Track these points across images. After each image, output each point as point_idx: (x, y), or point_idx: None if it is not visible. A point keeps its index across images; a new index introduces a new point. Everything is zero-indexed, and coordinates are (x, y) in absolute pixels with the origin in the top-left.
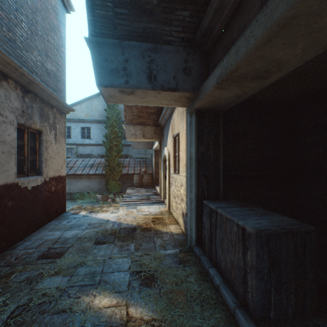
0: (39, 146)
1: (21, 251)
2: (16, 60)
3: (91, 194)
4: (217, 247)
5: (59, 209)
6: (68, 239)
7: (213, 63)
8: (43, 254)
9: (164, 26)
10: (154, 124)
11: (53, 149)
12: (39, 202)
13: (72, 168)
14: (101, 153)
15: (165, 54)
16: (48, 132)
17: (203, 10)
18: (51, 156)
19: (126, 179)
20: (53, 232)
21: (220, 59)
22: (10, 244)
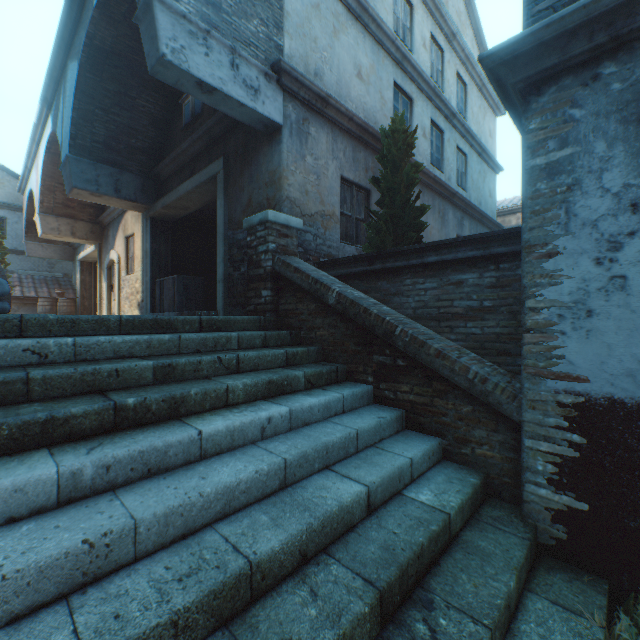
0: None
1: None
2: None
3: None
4: (164, 300)
5: None
6: None
7: (162, 192)
8: None
9: (128, 161)
10: (92, 221)
11: None
12: None
13: None
14: None
15: (128, 178)
16: None
17: (156, 159)
18: None
19: (18, 307)
20: None
21: (165, 193)
22: None
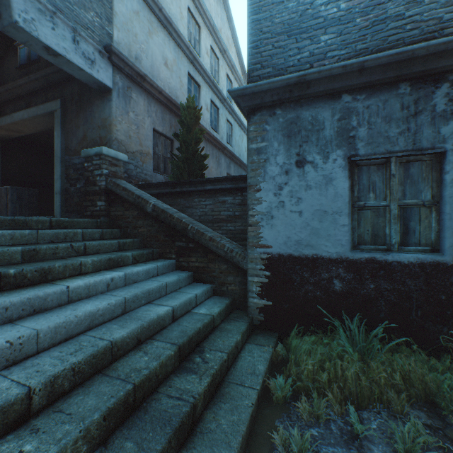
0: None
1: None
2: None
3: None
4: None
5: None
6: None
7: None
8: None
9: None
10: None
11: None
12: None
13: None
14: None
15: None
16: None
17: None
18: None
19: None
20: None
21: None
22: None
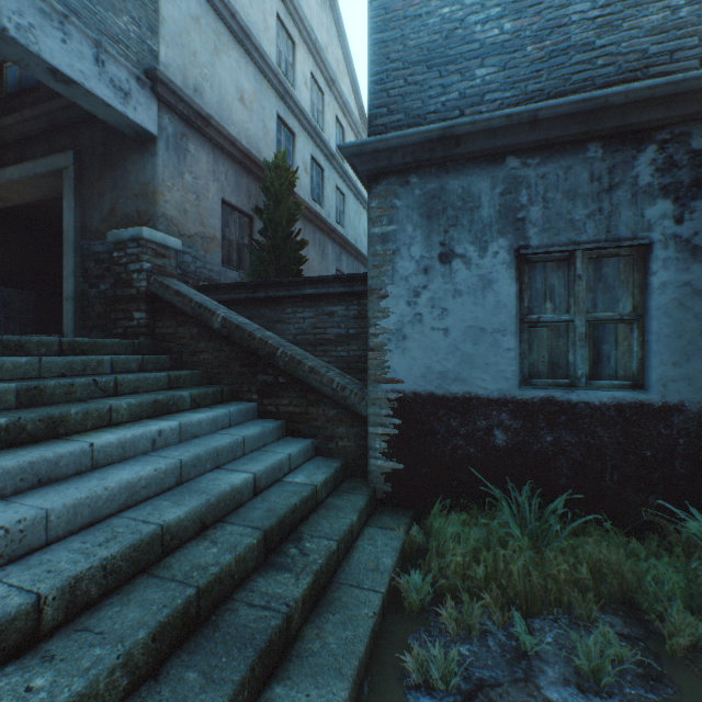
0: None
1: None
2: None
3: None
4: None
5: None
6: None
7: None
8: None
9: None
10: None
11: None
12: None
13: None
14: None
15: None
16: None
17: None
18: None
19: None
20: None
21: None
22: None
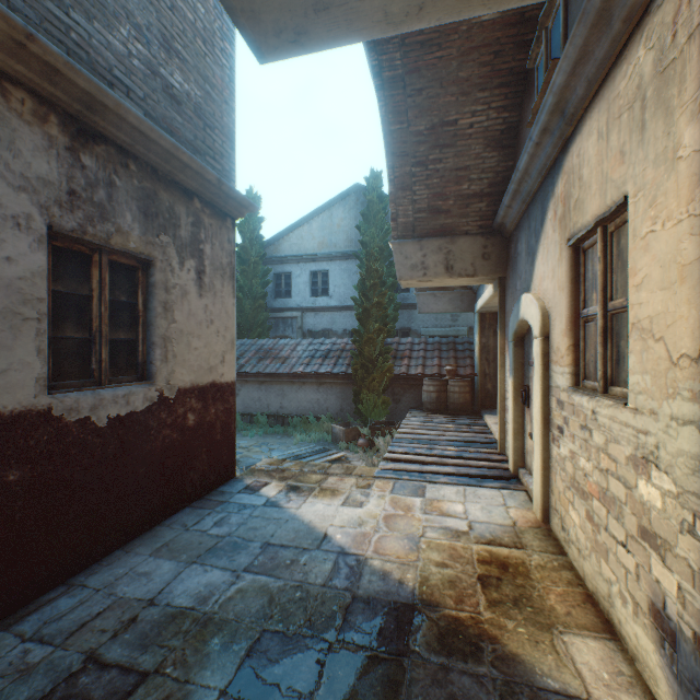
0: (144, 301)
1: (14, 648)
2: (40, 31)
3: (323, 421)
4: None
5: (213, 473)
6: (169, 620)
7: None
8: (43, 699)
9: None
10: (481, 231)
11: (191, 310)
12: (137, 459)
13: (286, 360)
14: (351, 327)
15: None
16: (174, 262)
17: None
18: (183, 330)
19: (403, 390)
20: (155, 564)
21: None
22: (16, 601)
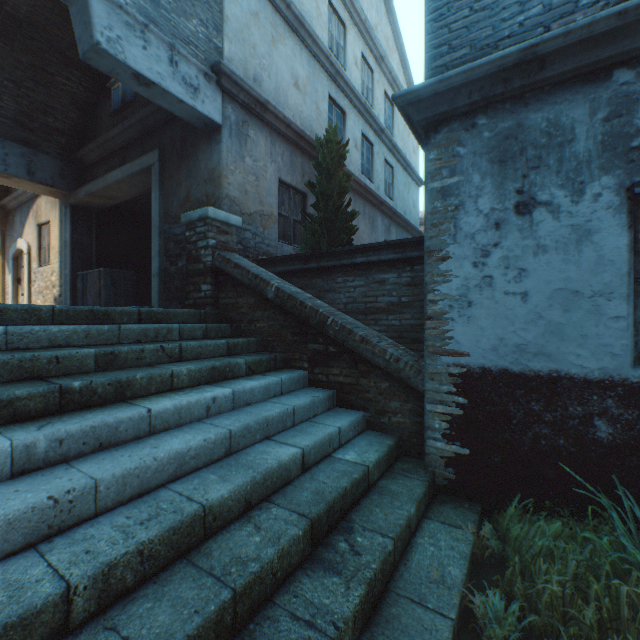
0: None
1: None
2: None
3: None
4: (88, 295)
5: None
6: None
7: (85, 179)
8: None
9: (45, 141)
10: None
11: None
12: None
13: None
14: None
15: (44, 160)
16: None
17: (78, 142)
18: None
19: None
20: None
21: (90, 180)
22: None
